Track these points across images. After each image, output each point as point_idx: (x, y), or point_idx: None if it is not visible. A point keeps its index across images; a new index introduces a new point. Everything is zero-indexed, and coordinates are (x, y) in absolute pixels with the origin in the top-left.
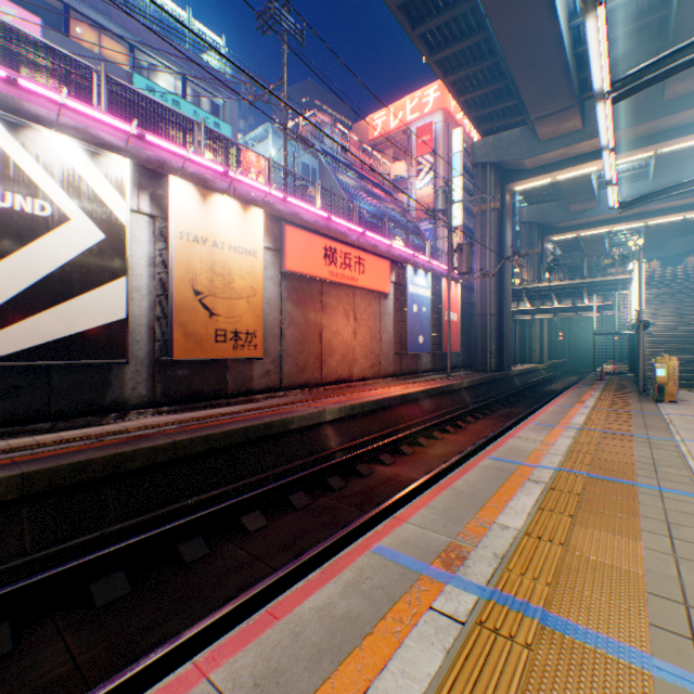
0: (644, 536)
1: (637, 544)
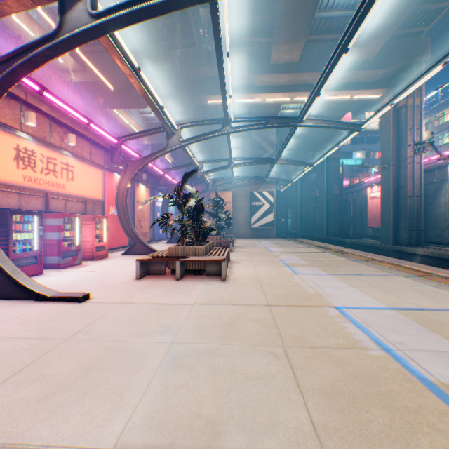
0: (387, 267)
1: (385, 266)
